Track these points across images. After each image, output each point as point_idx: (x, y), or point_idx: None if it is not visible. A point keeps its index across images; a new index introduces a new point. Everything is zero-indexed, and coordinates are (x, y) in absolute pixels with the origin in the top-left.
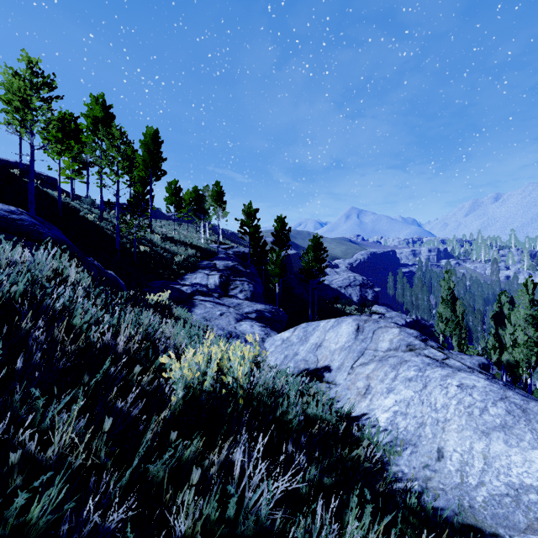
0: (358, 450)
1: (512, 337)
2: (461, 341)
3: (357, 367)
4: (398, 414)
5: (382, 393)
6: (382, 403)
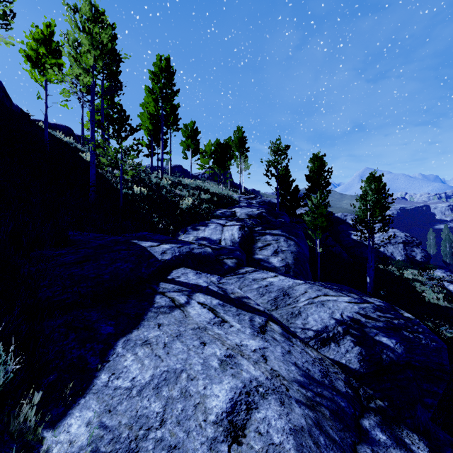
0: None
1: None
2: None
3: None
4: None
5: None
6: None
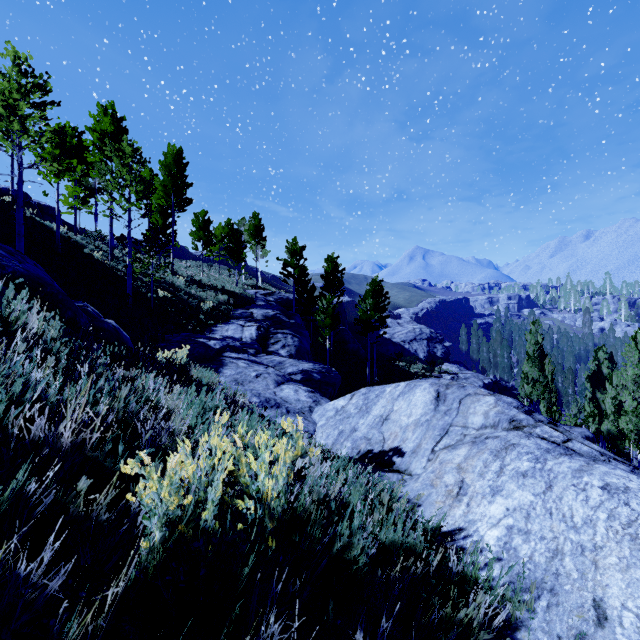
0: (469, 610)
1: (614, 402)
2: (550, 407)
3: (441, 452)
4: (515, 531)
5: (483, 495)
6: (487, 512)
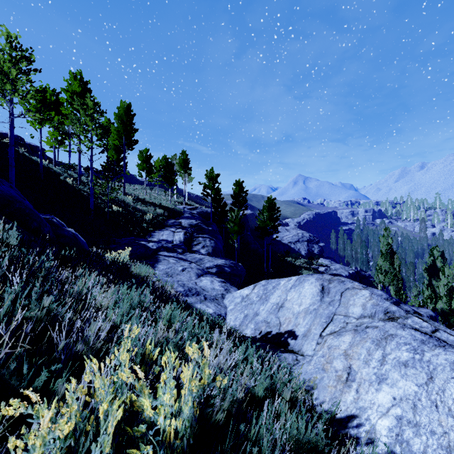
0: None
1: (446, 288)
2: (398, 291)
3: (328, 337)
4: (405, 422)
5: (370, 382)
6: (375, 400)
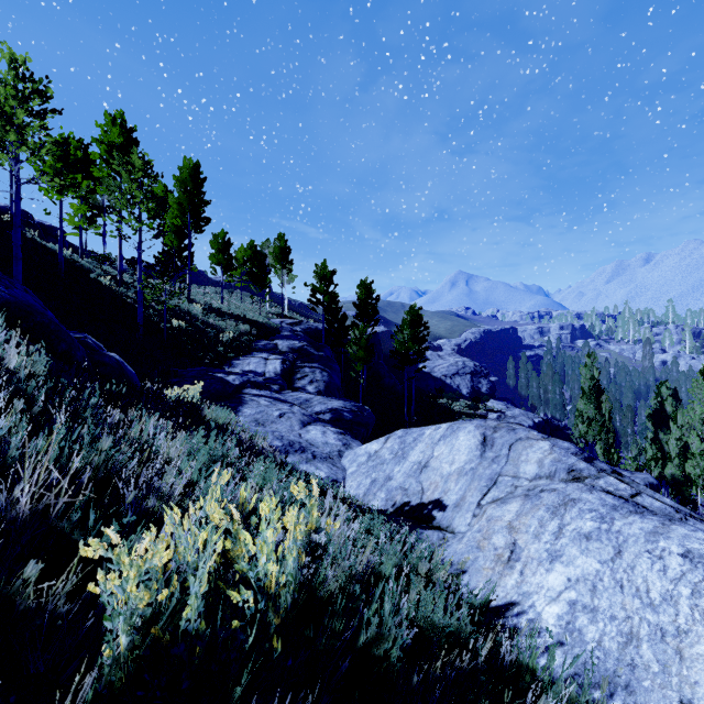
0: None
1: (679, 444)
2: (607, 449)
3: (488, 506)
4: (579, 608)
5: (540, 561)
6: (544, 583)
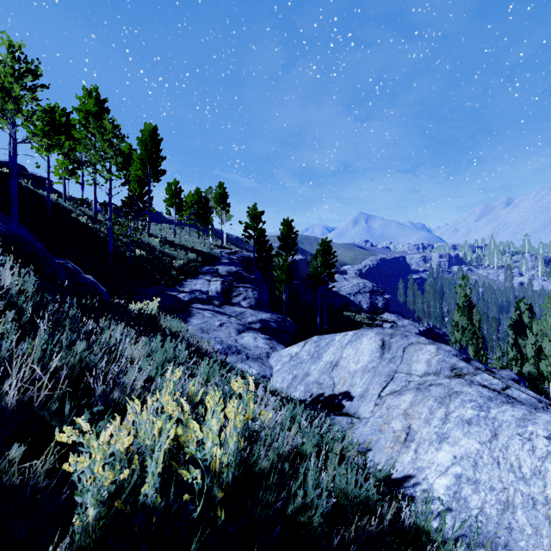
0: None
1: (534, 347)
2: (477, 351)
3: (387, 397)
4: (464, 480)
5: (430, 442)
6: (435, 459)
